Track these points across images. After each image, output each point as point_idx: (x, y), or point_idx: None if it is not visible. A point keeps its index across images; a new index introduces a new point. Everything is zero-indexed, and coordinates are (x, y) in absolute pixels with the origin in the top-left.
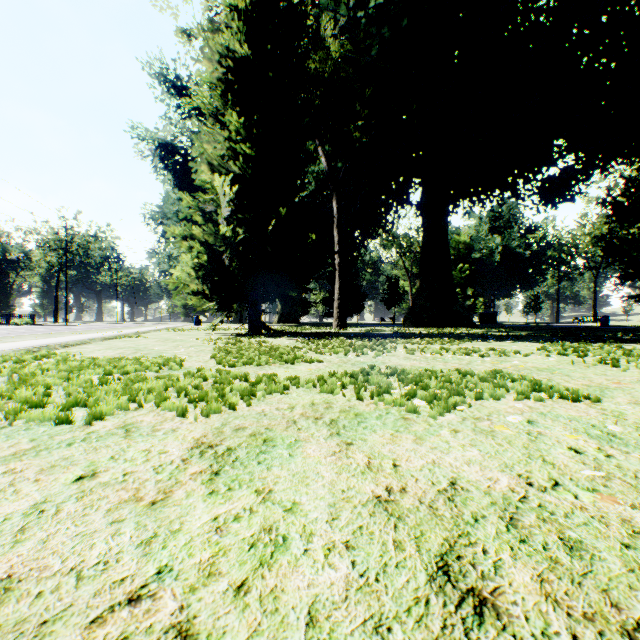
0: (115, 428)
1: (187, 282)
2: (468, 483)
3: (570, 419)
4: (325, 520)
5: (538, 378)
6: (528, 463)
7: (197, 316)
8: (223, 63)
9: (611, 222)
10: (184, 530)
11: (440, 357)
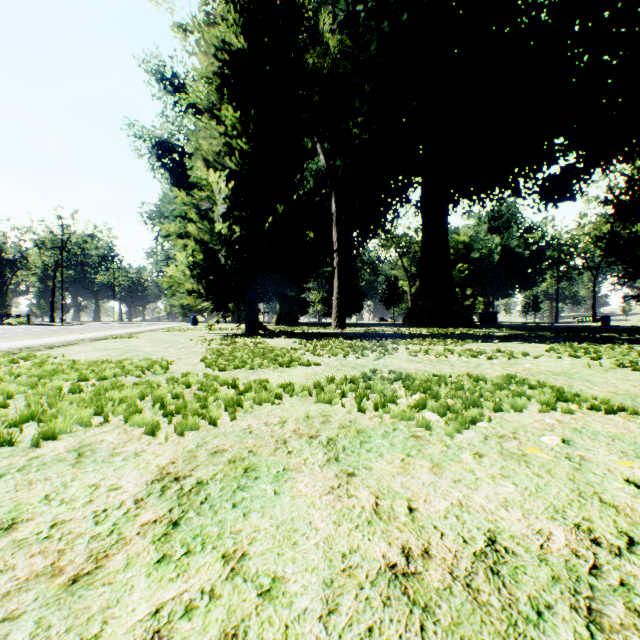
0: (66, 451)
1: (182, 281)
2: (512, 540)
3: (612, 437)
4: (318, 615)
5: (557, 384)
6: (583, 505)
7: (194, 316)
8: (219, 57)
9: (613, 221)
10: (104, 638)
11: (445, 359)
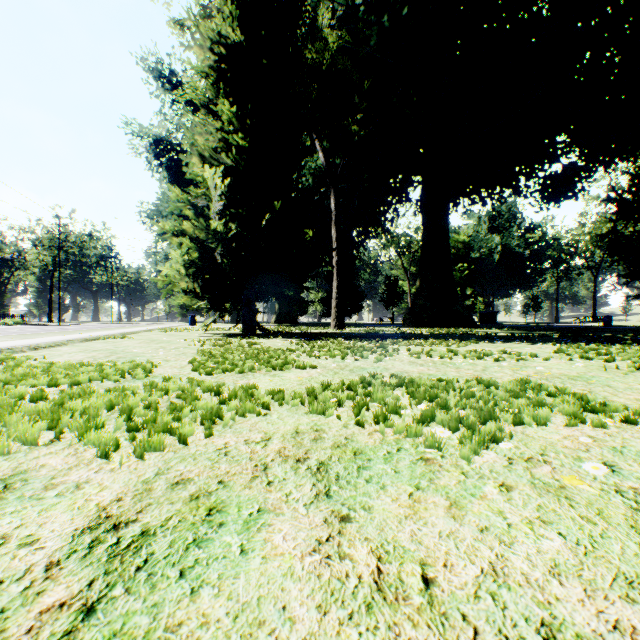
0: None
1: (177, 280)
2: None
3: None
4: None
5: (576, 390)
6: None
7: (192, 316)
8: (215, 50)
9: (617, 219)
10: None
11: (450, 361)
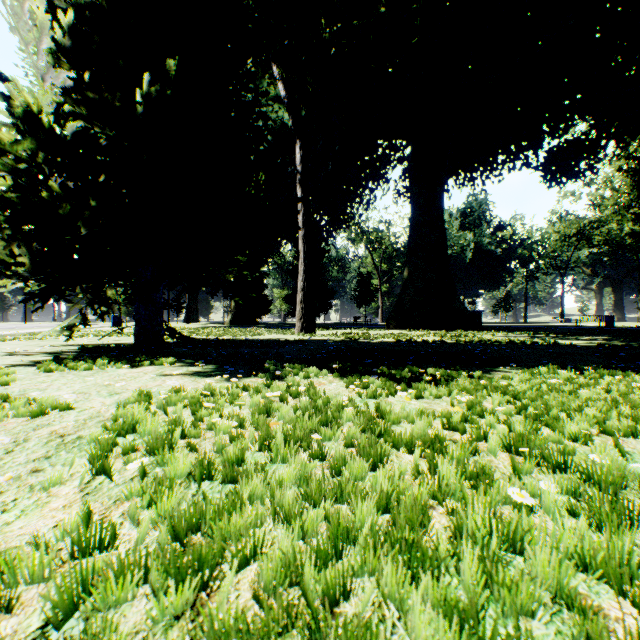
0: None
1: None
2: None
3: None
4: None
5: None
6: None
7: (116, 315)
8: None
9: None
10: None
11: None
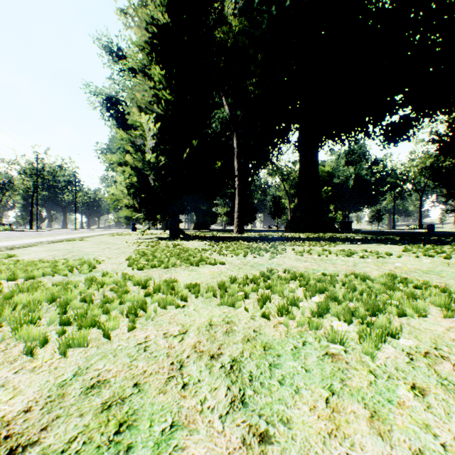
0: None
1: (121, 198)
2: None
3: None
4: None
5: (434, 282)
6: None
7: (133, 224)
8: (149, 30)
9: (439, 155)
10: None
11: (326, 258)
